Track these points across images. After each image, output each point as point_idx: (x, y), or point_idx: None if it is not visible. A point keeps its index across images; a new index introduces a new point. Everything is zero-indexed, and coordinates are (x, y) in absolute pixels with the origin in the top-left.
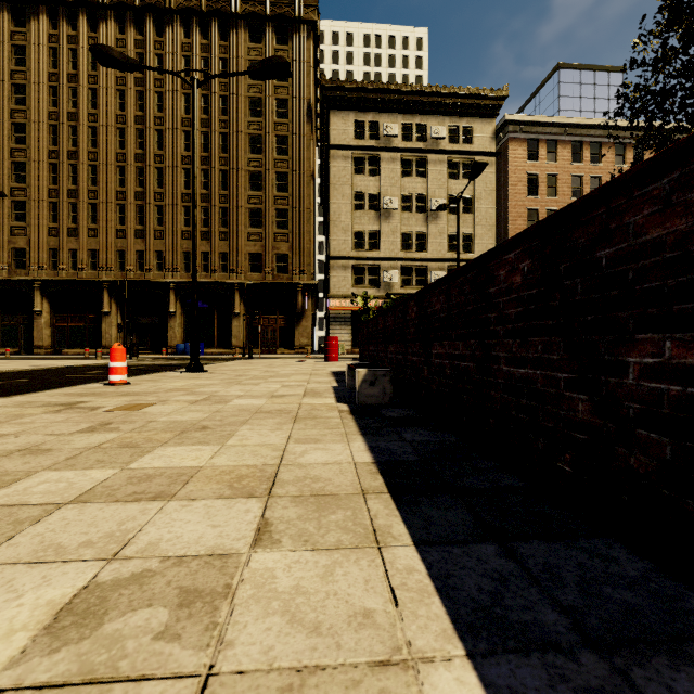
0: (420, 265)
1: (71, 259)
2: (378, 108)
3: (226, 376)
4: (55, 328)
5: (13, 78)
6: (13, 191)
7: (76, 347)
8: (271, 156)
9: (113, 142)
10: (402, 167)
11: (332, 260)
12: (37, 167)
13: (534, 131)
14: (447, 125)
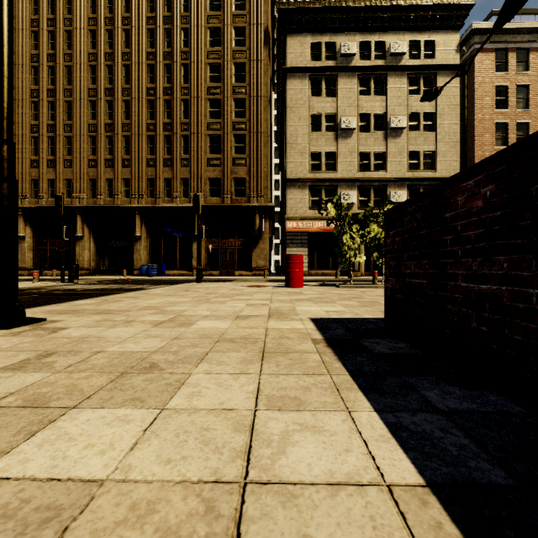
0: (378, 185)
1: (49, 188)
2: (336, 28)
3: None
4: (37, 251)
5: None
6: None
7: (55, 269)
8: (229, 83)
9: (85, 79)
10: (360, 87)
11: (289, 183)
12: (21, 105)
13: (502, 40)
14: (407, 40)
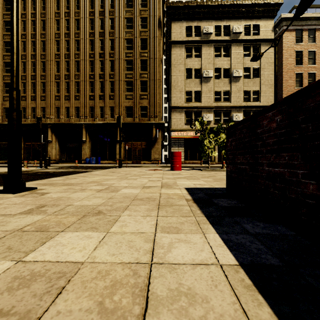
0: (226, 110)
1: (32, 113)
2: (200, 18)
3: (3, 212)
4: (25, 149)
5: (4, 18)
6: (4, 77)
7: (35, 160)
8: (138, 50)
9: (53, 48)
10: (215, 52)
11: (173, 109)
12: None
13: (299, 24)
14: (243, 24)
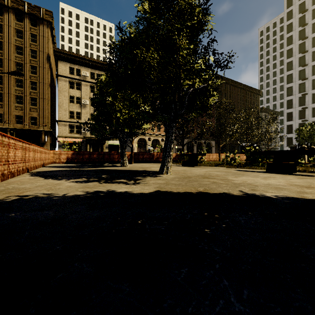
0: None
1: None
2: (80, 64)
3: None
4: None
5: None
6: None
7: None
8: (28, 74)
9: None
10: (91, 88)
11: (59, 122)
12: None
13: None
14: None
